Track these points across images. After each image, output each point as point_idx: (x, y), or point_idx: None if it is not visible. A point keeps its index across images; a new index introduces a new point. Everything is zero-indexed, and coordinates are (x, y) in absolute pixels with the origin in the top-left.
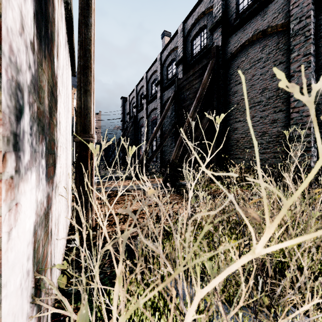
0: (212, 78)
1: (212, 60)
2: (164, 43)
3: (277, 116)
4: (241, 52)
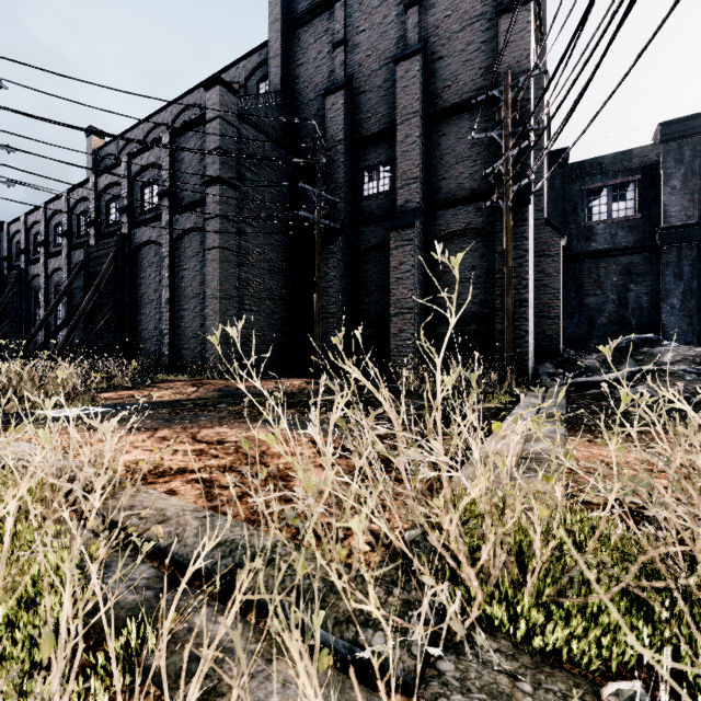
0: (118, 265)
1: (116, 248)
2: (92, 147)
3: (161, 315)
4: (144, 249)
